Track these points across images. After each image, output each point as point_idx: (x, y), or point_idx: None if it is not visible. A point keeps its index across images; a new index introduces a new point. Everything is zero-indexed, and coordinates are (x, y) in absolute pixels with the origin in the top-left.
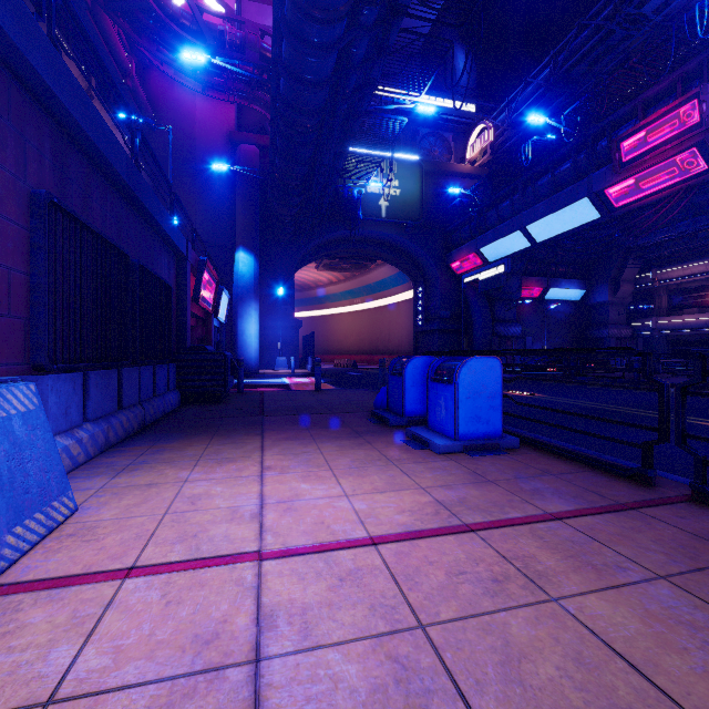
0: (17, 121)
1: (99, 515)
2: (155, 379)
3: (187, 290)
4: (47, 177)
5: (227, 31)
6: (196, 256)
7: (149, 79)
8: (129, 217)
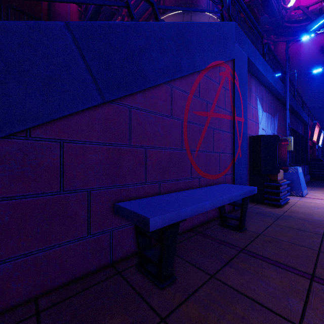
0: (279, 111)
1: (314, 194)
2: (304, 170)
3: (308, 136)
4: (282, 120)
5: (323, 6)
6: (310, 121)
7: (277, 47)
8: (293, 119)
